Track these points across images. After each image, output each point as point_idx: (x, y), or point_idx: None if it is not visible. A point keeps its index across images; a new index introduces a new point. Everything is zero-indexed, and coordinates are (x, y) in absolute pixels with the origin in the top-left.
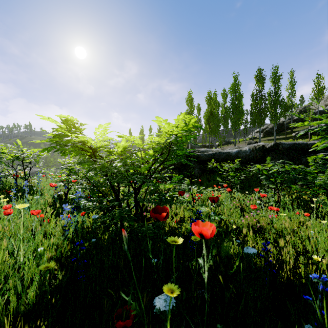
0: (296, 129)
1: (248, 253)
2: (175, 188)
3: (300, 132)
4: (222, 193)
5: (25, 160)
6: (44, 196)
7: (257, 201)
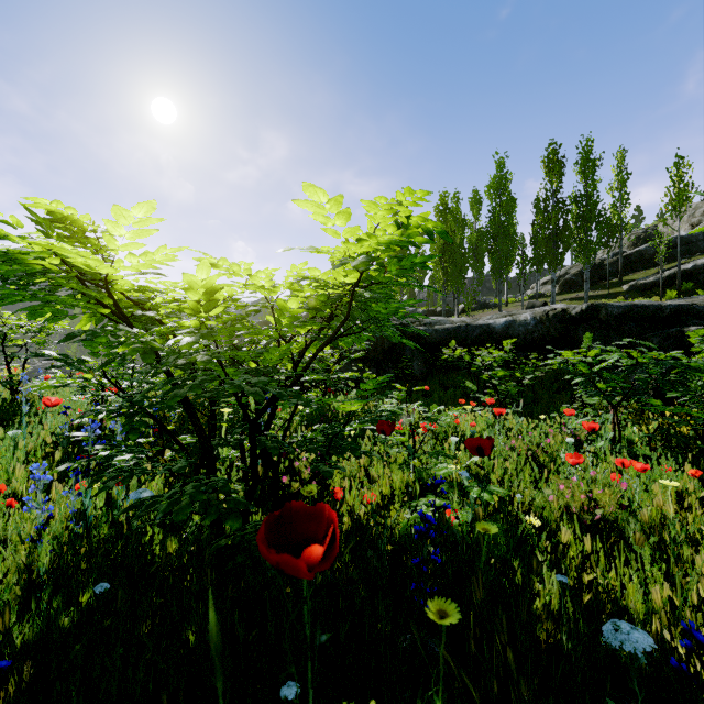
0: (631, 276)
1: (619, 647)
2: (368, 412)
3: (639, 282)
4: (479, 418)
5: (12, 340)
6: (41, 428)
7: (567, 439)
